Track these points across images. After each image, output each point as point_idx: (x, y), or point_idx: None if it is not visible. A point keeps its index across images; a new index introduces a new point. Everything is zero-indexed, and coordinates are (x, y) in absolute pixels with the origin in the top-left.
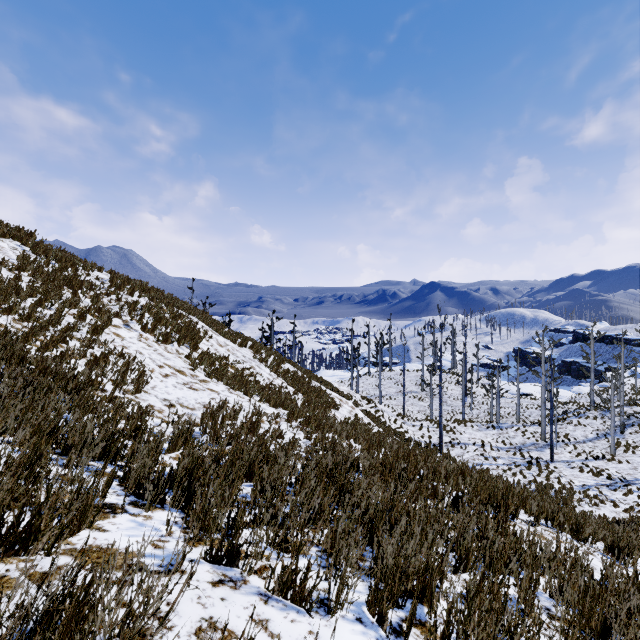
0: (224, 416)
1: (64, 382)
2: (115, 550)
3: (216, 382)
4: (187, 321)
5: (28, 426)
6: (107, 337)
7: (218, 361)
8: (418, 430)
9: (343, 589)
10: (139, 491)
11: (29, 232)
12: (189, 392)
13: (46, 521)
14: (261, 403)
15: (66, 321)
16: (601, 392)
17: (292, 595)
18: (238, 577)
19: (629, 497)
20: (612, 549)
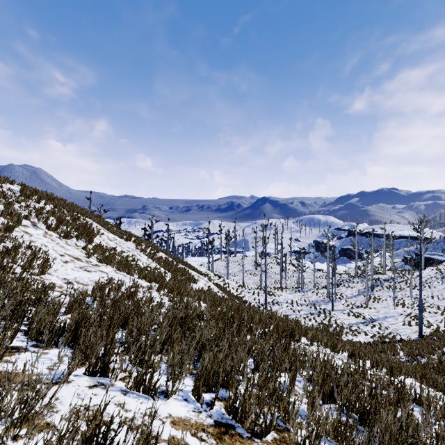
0: (110, 288)
1: None
2: (19, 373)
3: (106, 266)
4: (84, 222)
5: None
6: (17, 234)
7: (108, 251)
8: (252, 295)
9: (175, 382)
10: (39, 337)
11: None
12: (84, 273)
13: None
14: (139, 279)
15: None
16: (362, 267)
17: (143, 389)
18: (108, 382)
19: (374, 329)
20: (351, 355)
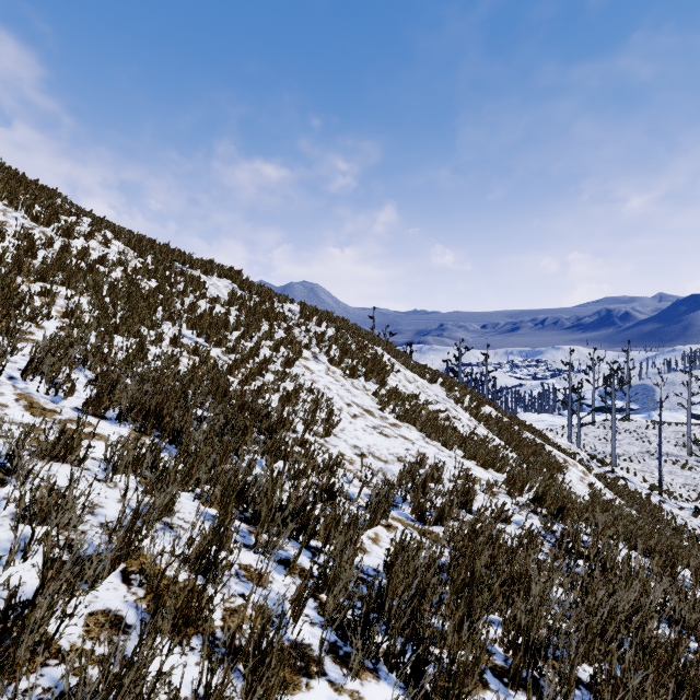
0: (426, 479)
1: (259, 419)
2: None
3: (408, 427)
4: (373, 353)
5: (218, 484)
6: (298, 370)
7: (407, 400)
8: (691, 516)
9: None
10: (339, 625)
11: (238, 271)
12: (380, 438)
13: None
14: (465, 460)
15: (263, 353)
16: None
17: None
18: None
19: None
20: None
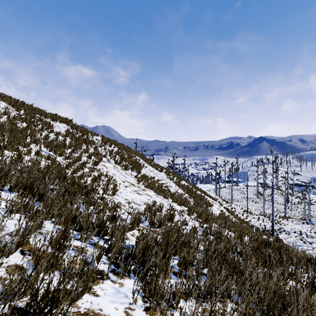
0: (155, 210)
1: (81, 189)
2: (103, 315)
3: (149, 190)
4: (135, 159)
5: (63, 215)
6: (100, 167)
7: (150, 179)
8: (257, 220)
9: None
10: (116, 262)
11: (70, 120)
12: (137, 195)
13: (62, 295)
14: (172, 203)
15: (83, 159)
16: None
17: None
18: None
19: None
20: None
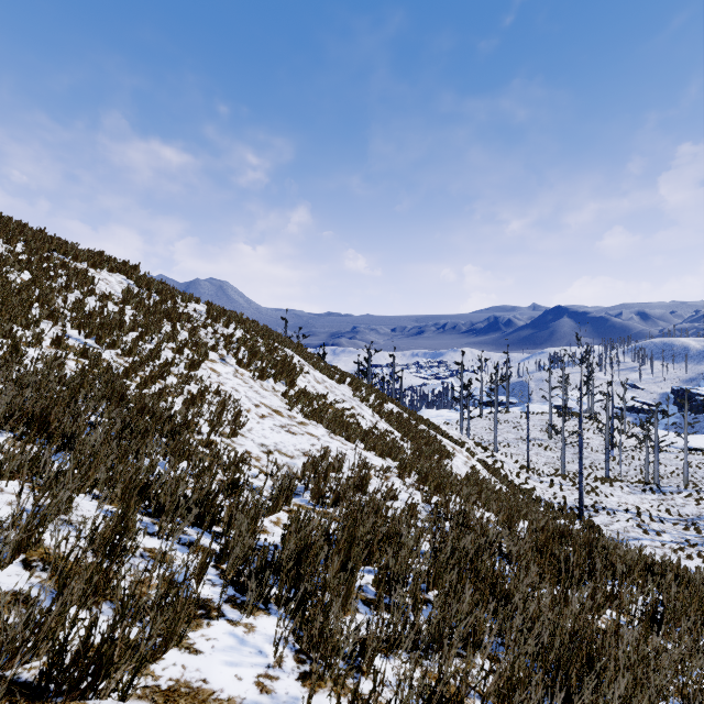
0: (327, 469)
1: (161, 423)
2: (209, 693)
3: (315, 425)
4: (283, 355)
5: (119, 482)
6: (203, 373)
7: (316, 400)
8: (548, 488)
9: None
10: (238, 582)
11: (134, 266)
12: (287, 436)
13: (120, 651)
14: (366, 451)
15: (165, 355)
16: None
17: None
18: None
19: None
20: None
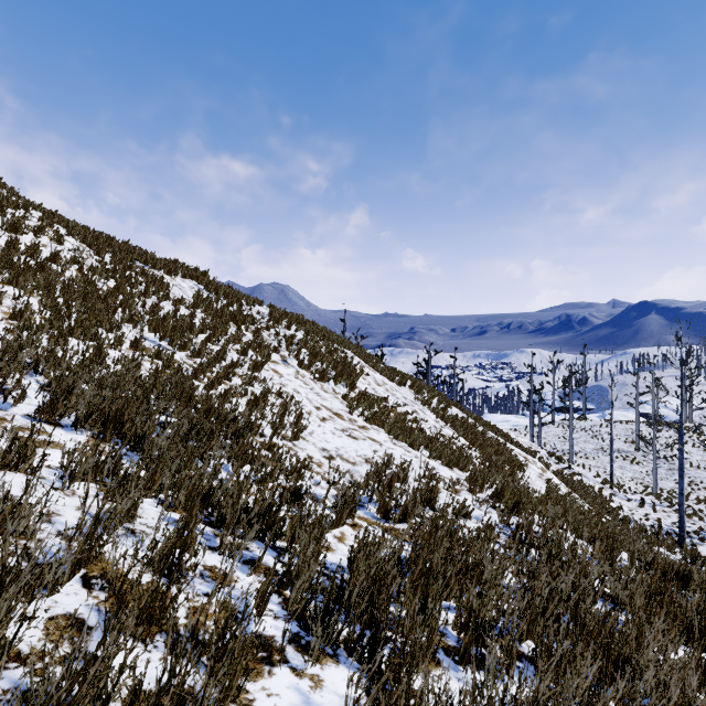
0: (392, 479)
1: (226, 424)
2: None
3: (376, 429)
4: (343, 356)
5: (182, 488)
6: (266, 374)
7: (376, 403)
8: (637, 507)
9: None
10: (302, 617)
11: (204, 272)
12: (348, 441)
13: None
14: (431, 460)
15: (230, 357)
16: None
17: None
18: None
19: None
20: None
